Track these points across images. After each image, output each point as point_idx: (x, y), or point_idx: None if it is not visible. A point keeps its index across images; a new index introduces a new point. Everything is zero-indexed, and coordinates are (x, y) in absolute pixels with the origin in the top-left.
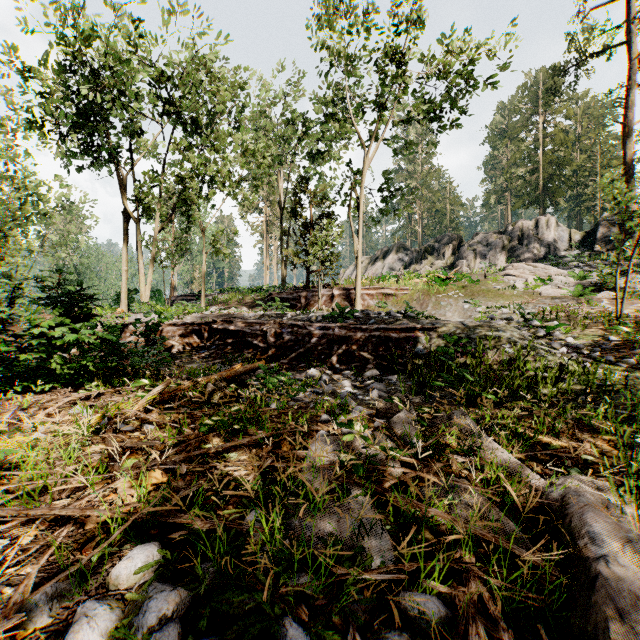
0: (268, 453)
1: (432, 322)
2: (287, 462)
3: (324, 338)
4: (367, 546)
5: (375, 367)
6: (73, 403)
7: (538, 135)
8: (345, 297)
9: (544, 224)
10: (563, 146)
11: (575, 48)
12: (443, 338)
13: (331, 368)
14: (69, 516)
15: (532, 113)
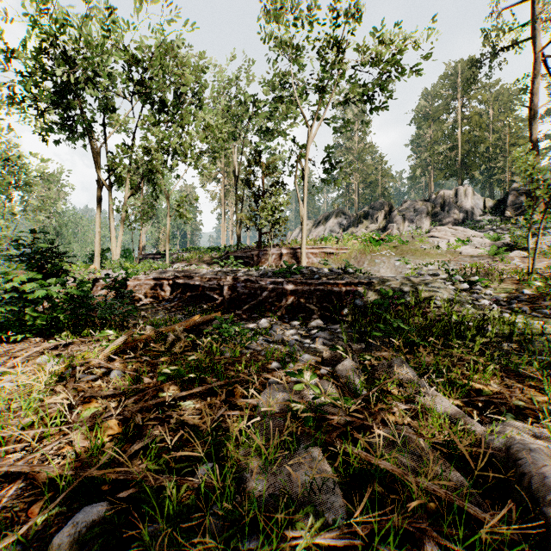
0: (222, 402)
1: (369, 277)
2: (240, 410)
3: (274, 291)
4: (318, 501)
5: (319, 317)
6: (43, 352)
7: (457, 117)
8: (292, 255)
9: (462, 193)
10: (478, 127)
11: (489, 42)
12: (379, 291)
13: (280, 318)
14: (21, 471)
15: (452, 98)
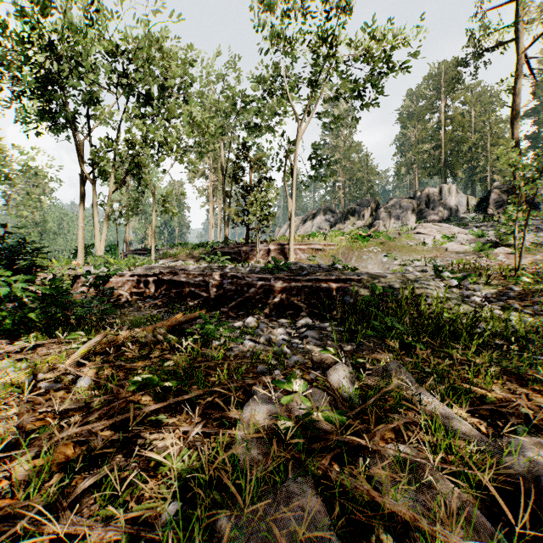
0: (198, 416)
1: (358, 273)
2: (219, 425)
3: (261, 288)
4: None
5: (308, 315)
6: (7, 355)
7: (440, 117)
8: (280, 251)
9: (446, 191)
10: (461, 127)
11: (472, 43)
12: (368, 288)
13: (267, 316)
14: None
15: (436, 98)
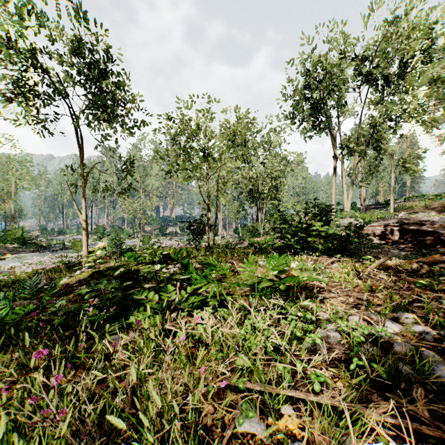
0: None
1: None
2: None
3: None
4: None
5: None
6: (331, 263)
7: None
8: None
9: None
10: None
11: None
12: None
13: None
14: (362, 299)
15: None
